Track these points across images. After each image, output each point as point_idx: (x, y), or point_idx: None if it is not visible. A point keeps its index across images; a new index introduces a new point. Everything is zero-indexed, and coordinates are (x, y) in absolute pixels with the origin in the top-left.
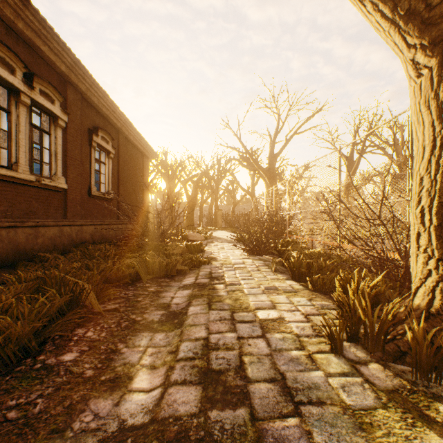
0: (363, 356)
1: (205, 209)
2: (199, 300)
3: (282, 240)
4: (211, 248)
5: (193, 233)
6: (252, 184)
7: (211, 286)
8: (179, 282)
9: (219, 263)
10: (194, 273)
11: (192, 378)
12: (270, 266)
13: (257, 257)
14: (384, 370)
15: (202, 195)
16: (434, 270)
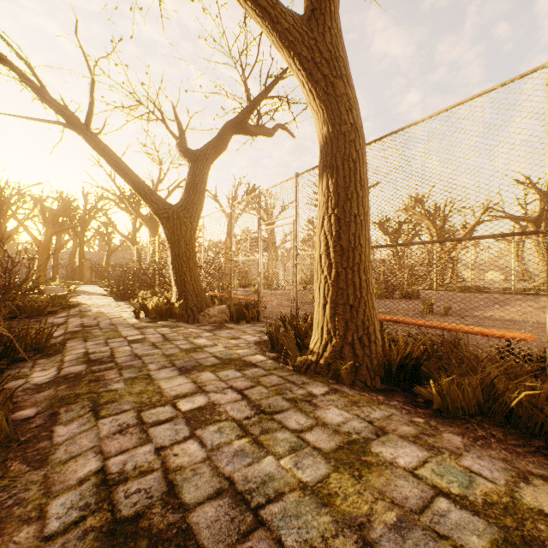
0: (147, 319)
1: (61, 256)
2: (75, 318)
3: (152, 290)
4: (78, 300)
5: (52, 287)
6: (135, 230)
7: (82, 314)
8: (54, 316)
9: (87, 305)
10: (66, 311)
11: (78, 327)
12: (130, 304)
13: (123, 301)
14: (151, 320)
15: (58, 238)
16: (176, 290)
